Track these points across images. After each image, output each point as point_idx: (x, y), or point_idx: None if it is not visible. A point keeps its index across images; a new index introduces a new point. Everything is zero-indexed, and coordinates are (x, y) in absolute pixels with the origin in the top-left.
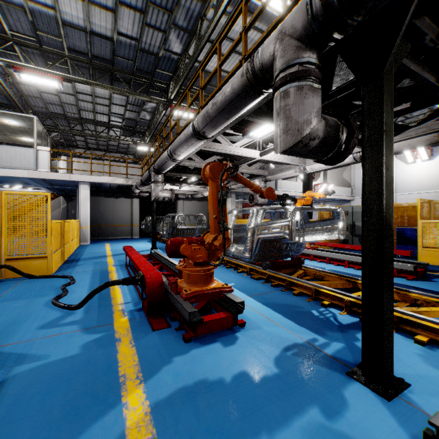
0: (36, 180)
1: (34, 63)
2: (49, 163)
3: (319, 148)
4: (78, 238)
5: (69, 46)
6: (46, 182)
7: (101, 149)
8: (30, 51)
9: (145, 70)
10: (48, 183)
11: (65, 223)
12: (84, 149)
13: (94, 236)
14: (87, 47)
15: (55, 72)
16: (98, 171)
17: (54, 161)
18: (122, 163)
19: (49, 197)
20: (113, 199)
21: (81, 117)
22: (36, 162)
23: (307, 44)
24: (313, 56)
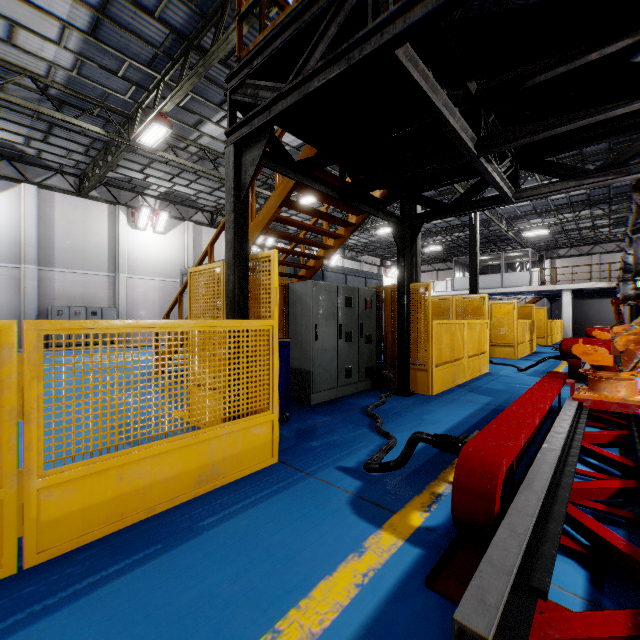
0: (529, 292)
1: (532, 224)
2: (539, 279)
3: (634, 298)
4: (561, 334)
5: (554, 205)
6: (536, 292)
7: (587, 244)
8: (529, 215)
9: (620, 192)
10: (537, 292)
11: (552, 322)
12: (568, 248)
13: (576, 335)
14: (567, 201)
15: (545, 224)
16: (578, 279)
17: (541, 274)
18: (616, 253)
19: (545, 309)
20: (597, 300)
21: (563, 230)
22: (530, 280)
23: (624, 272)
24: (626, 275)
